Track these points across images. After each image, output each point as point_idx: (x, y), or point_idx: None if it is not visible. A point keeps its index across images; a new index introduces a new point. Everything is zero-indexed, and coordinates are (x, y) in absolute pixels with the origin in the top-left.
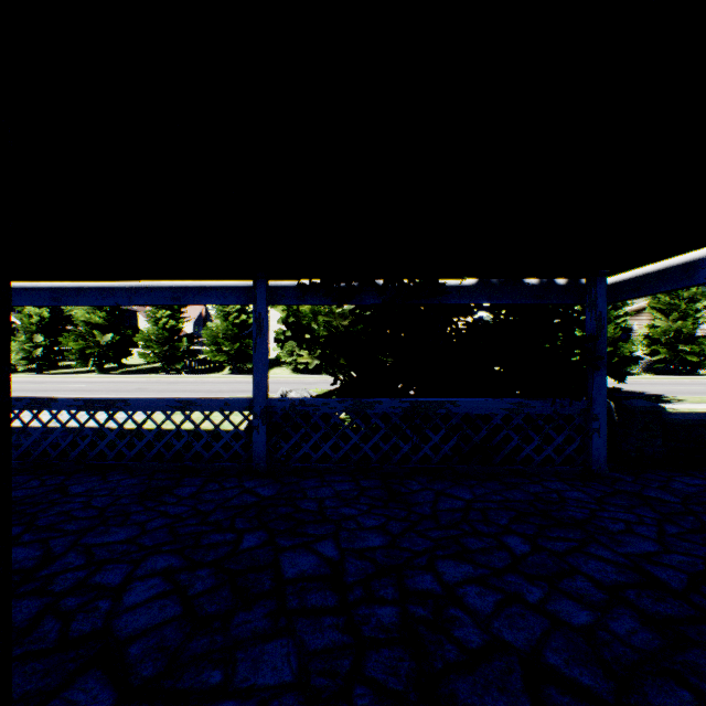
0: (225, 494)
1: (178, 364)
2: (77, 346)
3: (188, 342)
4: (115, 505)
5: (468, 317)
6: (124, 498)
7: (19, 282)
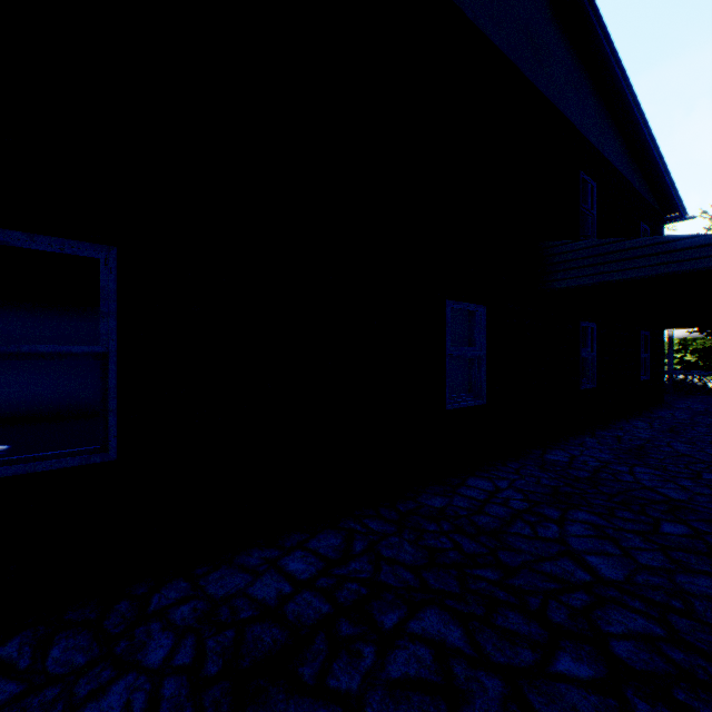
0: None
1: None
2: None
3: None
4: None
5: None
6: None
7: None
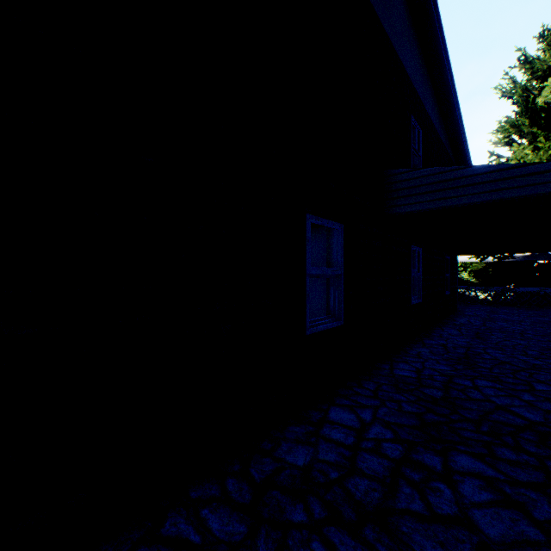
0: None
1: None
2: None
3: None
4: None
5: None
6: None
7: None
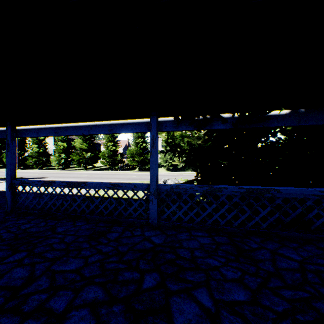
0: (134, 240)
1: (116, 166)
2: (76, 158)
3: (120, 156)
4: (75, 242)
5: (269, 138)
6: (80, 237)
7: (41, 125)
